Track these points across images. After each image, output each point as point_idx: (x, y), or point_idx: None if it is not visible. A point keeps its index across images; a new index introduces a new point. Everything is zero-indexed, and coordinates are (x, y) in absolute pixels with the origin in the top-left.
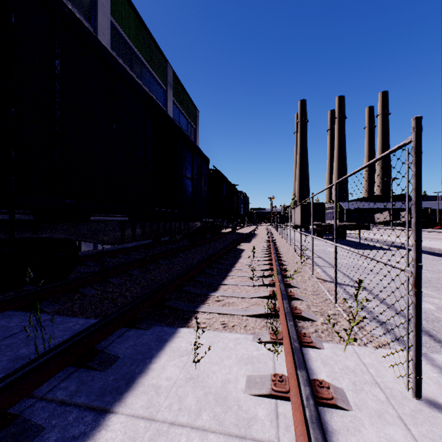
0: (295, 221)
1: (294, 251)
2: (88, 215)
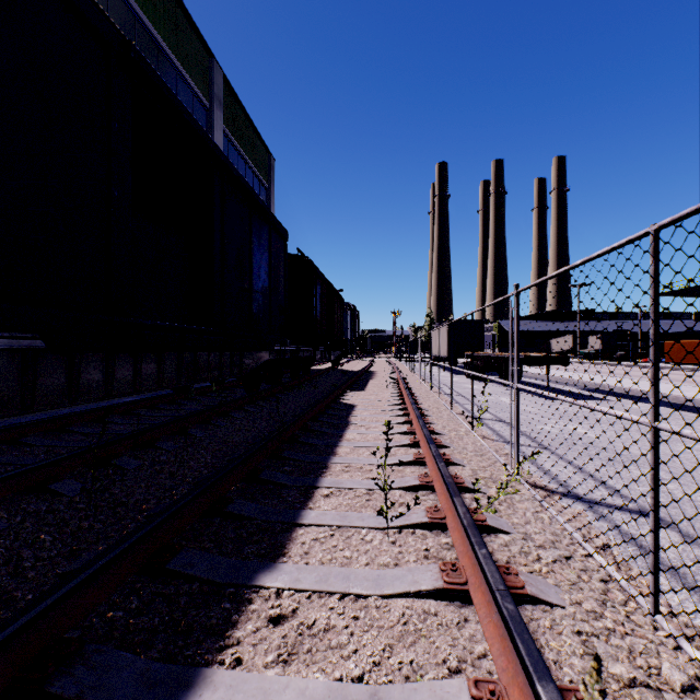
0: (436, 350)
1: (451, 409)
2: None
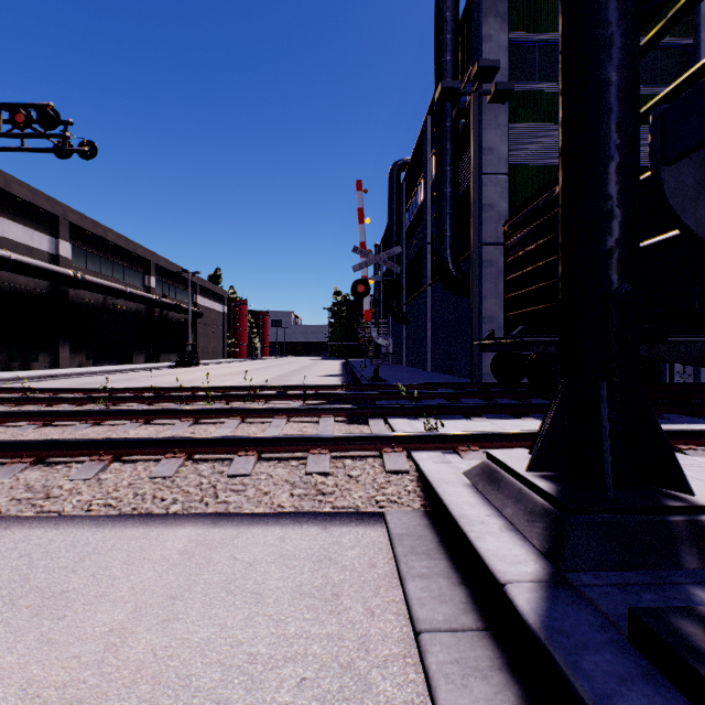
0: None
1: None
2: (665, 337)
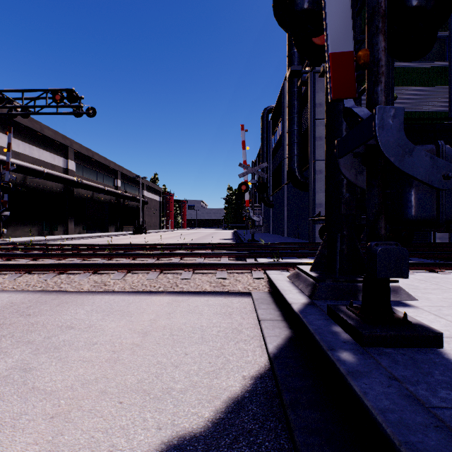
0: None
1: None
2: None
